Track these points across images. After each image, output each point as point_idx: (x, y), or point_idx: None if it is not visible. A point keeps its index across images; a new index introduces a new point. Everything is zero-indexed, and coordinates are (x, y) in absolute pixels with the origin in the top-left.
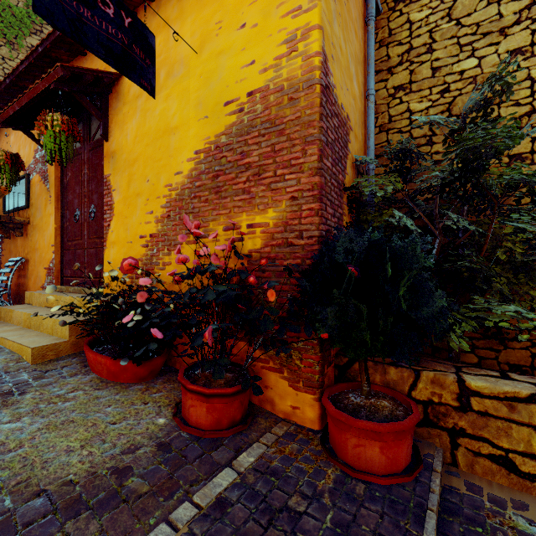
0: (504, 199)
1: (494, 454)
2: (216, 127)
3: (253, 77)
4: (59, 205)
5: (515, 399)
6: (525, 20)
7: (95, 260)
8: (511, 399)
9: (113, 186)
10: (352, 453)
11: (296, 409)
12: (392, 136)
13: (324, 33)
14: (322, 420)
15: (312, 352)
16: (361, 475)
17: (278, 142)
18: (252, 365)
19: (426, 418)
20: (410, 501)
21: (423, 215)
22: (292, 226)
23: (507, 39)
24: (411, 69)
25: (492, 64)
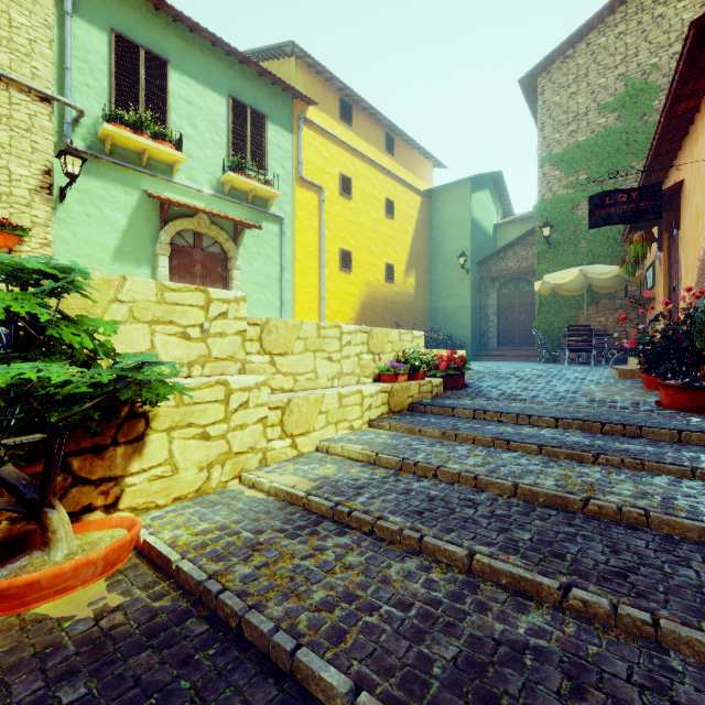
0: None
1: None
2: None
3: None
4: (667, 281)
5: None
6: None
7: None
8: None
9: (681, 263)
10: None
11: None
12: None
13: None
14: None
15: None
16: None
17: None
18: None
19: None
20: None
21: None
22: None
23: None
24: None
25: None
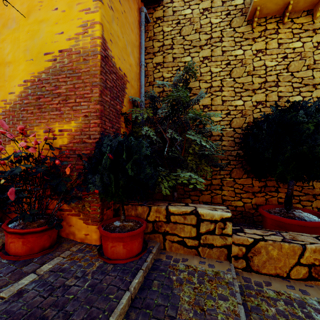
0: (201, 125)
1: (179, 240)
2: (38, 67)
3: (62, 41)
4: None
5: (186, 214)
6: (209, 44)
7: None
8: (184, 214)
9: None
10: (110, 251)
11: (87, 235)
12: (155, 88)
13: (103, 27)
14: (101, 239)
15: (96, 202)
16: (113, 261)
17: (77, 83)
18: (62, 214)
19: (154, 229)
20: (133, 267)
21: (162, 130)
22: (85, 132)
23: (202, 51)
24: (164, 55)
25: (197, 61)
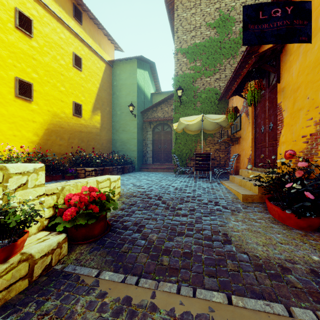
0: None
1: None
2: None
3: None
4: (253, 126)
5: None
6: None
7: (272, 154)
8: None
9: (283, 108)
10: None
11: None
12: None
13: None
14: None
15: None
16: None
17: None
18: None
19: None
20: None
21: None
22: None
23: None
24: None
25: None
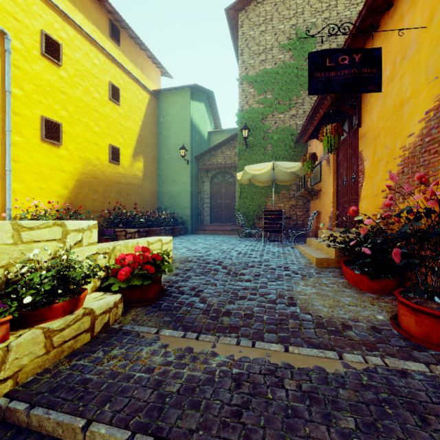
0: None
1: None
2: None
3: None
4: (335, 177)
5: None
6: None
7: None
8: None
9: (364, 157)
10: None
11: None
12: None
13: None
14: None
15: None
16: None
17: None
18: None
19: None
20: None
21: None
22: None
23: None
24: None
25: None
